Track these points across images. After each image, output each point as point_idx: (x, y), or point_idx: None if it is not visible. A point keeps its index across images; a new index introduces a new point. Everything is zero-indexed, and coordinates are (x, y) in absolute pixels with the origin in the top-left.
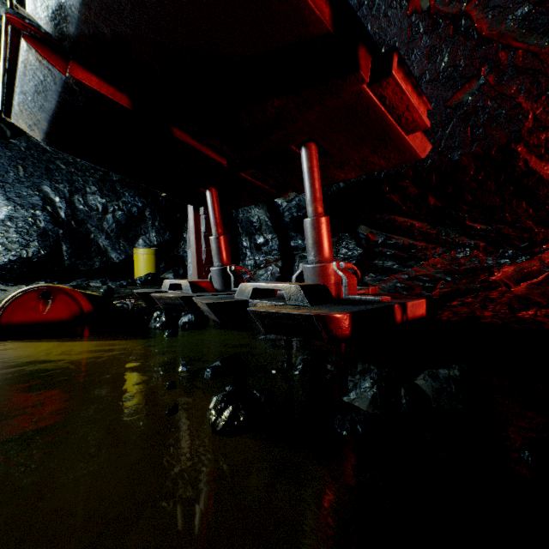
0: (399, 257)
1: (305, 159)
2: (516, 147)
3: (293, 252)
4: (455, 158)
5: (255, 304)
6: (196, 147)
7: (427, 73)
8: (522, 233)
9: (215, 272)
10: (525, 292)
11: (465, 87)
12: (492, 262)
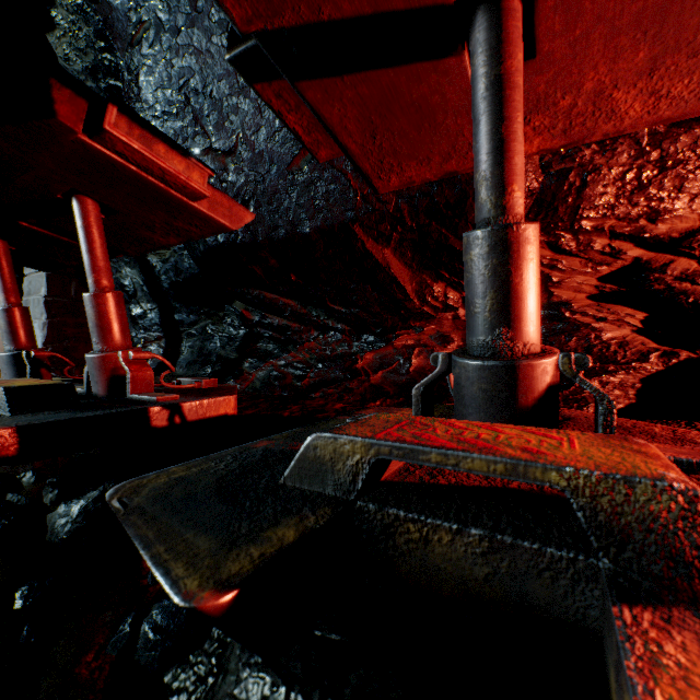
0: (278, 340)
1: (77, 216)
2: (354, 226)
3: (180, 328)
4: (306, 231)
5: None
6: None
7: (264, 129)
8: (375, 318)
9: (3, 359)
10: (382, 380)
11: (301, 154)
12: (358, 347)
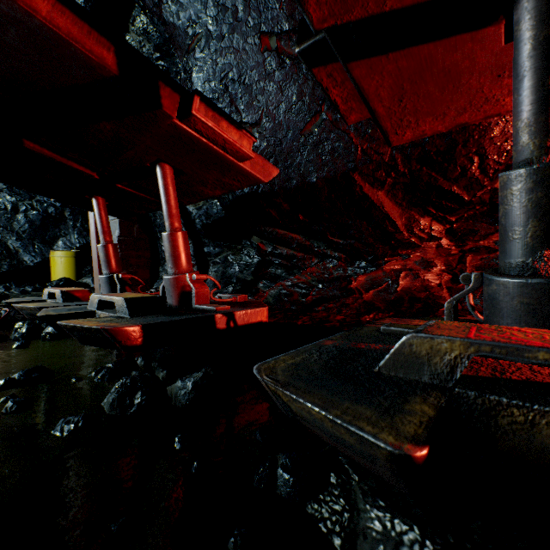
0: (285, 266)
1: (160, 178)
2: (354, 175)
3: (207, 258)
4: (313, 180)
5: (99, 315)
6: (56, 158)
7: (283, 104)
8: (368, 248)
9: (102, 280)
10: (372, 298)
11: (312, 120)
12: (352, 271)
